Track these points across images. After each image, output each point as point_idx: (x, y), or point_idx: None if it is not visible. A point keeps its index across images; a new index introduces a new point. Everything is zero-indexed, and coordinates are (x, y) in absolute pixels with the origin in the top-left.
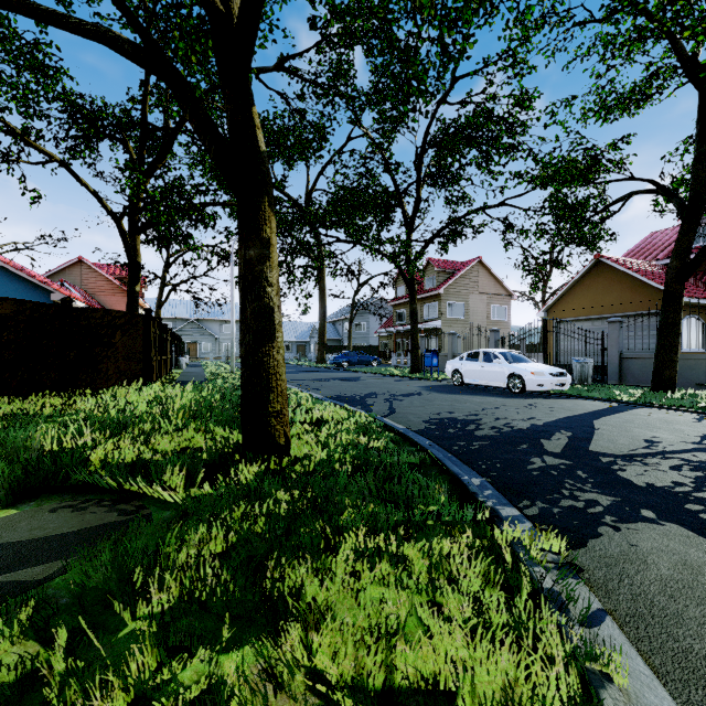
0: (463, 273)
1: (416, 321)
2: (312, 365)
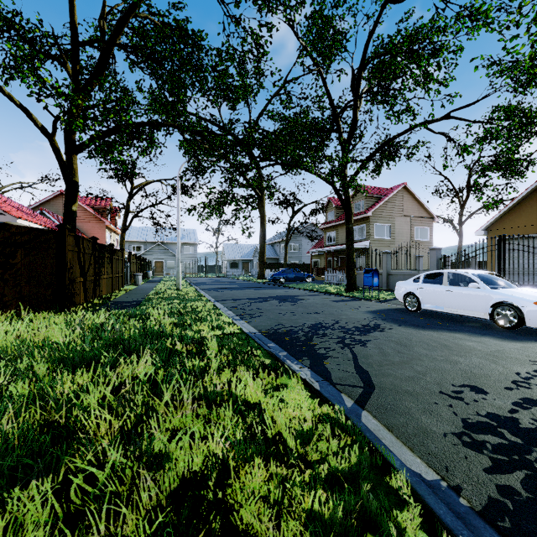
0: (390, 197)
1: (352, 240)
2: (254, 280)
